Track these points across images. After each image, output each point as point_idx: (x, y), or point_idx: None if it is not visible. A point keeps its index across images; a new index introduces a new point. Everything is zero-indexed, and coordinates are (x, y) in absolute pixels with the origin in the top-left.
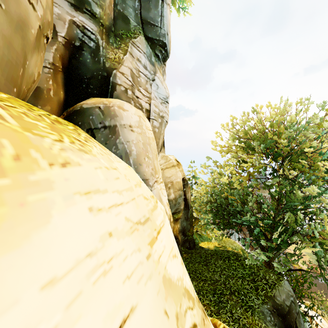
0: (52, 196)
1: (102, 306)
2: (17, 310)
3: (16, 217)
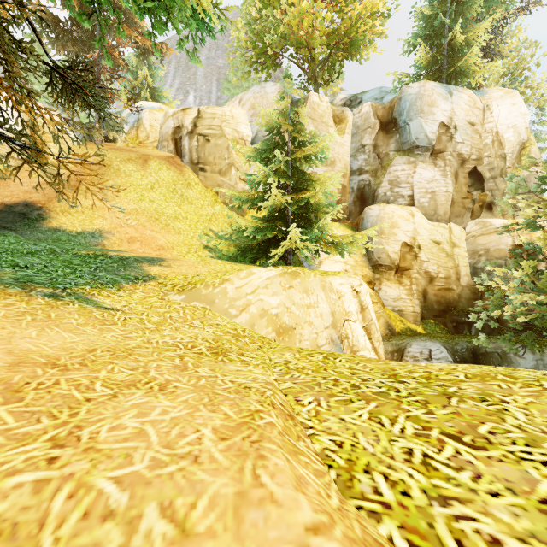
0: None
1: None
2: None
3: None
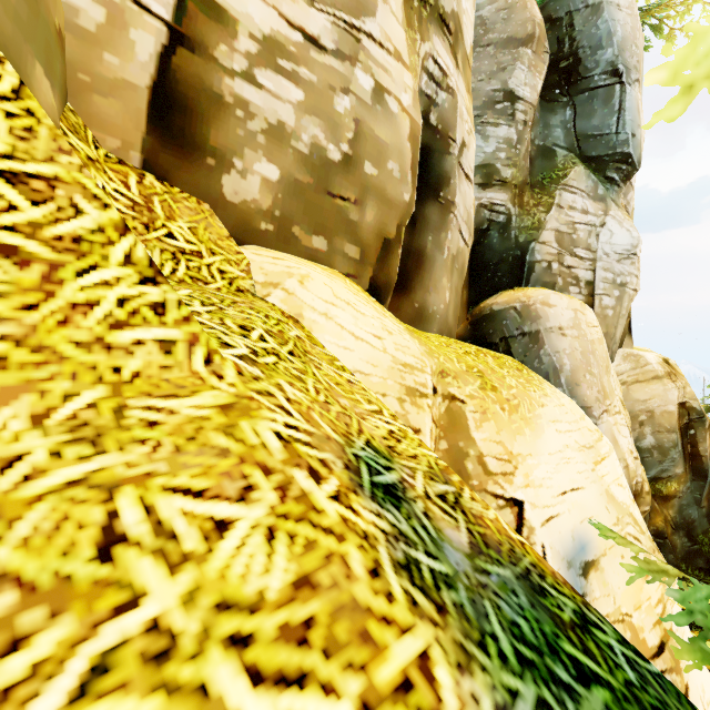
0: (542, 421)
1: (568, 475)
2: (544, 456)
3: (537, 428)
